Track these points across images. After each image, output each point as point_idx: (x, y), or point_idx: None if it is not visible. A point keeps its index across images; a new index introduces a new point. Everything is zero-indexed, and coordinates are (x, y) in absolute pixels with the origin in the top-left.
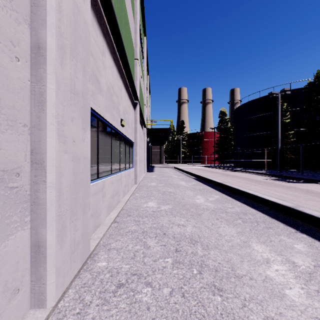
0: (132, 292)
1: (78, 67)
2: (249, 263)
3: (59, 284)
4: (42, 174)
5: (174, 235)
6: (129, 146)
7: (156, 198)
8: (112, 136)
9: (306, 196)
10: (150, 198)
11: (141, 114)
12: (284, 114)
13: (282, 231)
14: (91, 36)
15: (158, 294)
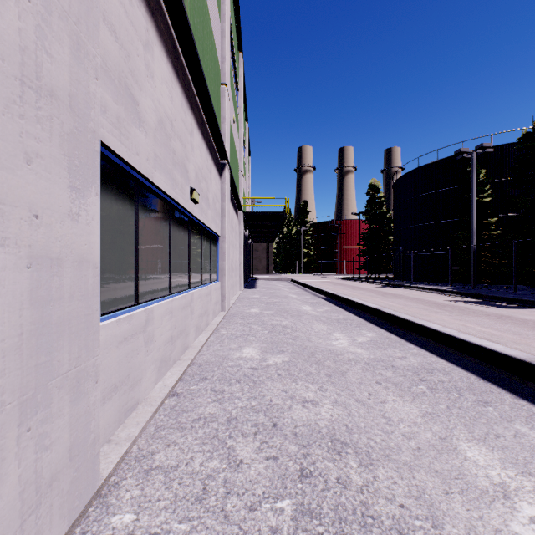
0: None
1: (55, 29)
2: (464, 497)
3: None
4: None
5: (295, 430)
6: (209, 241)
7: (259, 339)
8: (172, 220)
9: None
10: (247, 340)
11: (233, 185)
12: (482, 189)
13: (514, 411)
14: None
15: None
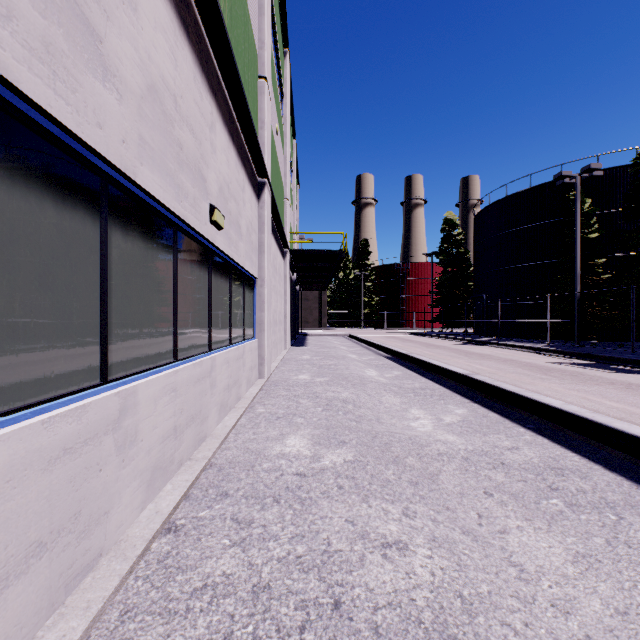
0: None
1: None
2: None
3: None
4: None
5: (375, 617)
6: (242, 285)
7: (310, 421)
8: (179, 249)
9: None
10: (292, 423)
11: (275, 214)
12: (587, 222)
13: None
14: None
15: None
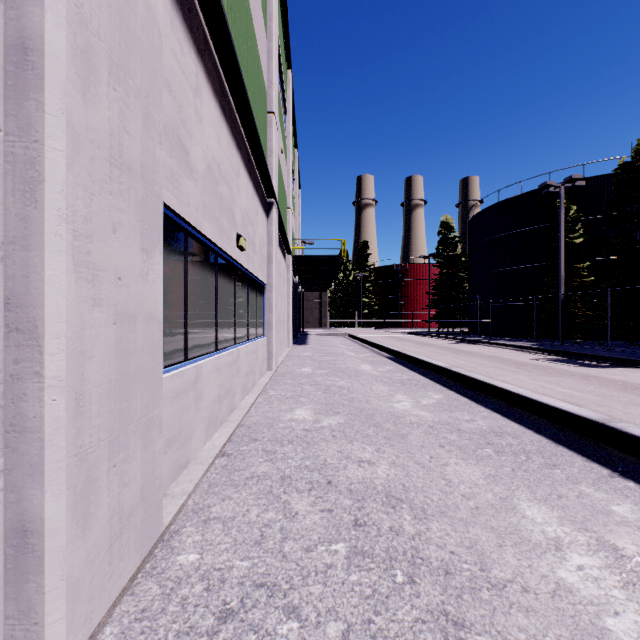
0: (253, 634)
1: (131, 109)
2: (516, 549)
3: (77, 620)
4: (33, 356)
5: (350, 486)
6: (255, 291)
7: (312, 400)
8: (218, 270)
9: (623, 396)
10: (299, 401)
11: (281, 226)
12: (572, 228)
13: (582, 473)
14: (167, 48)
15: (314, 639)
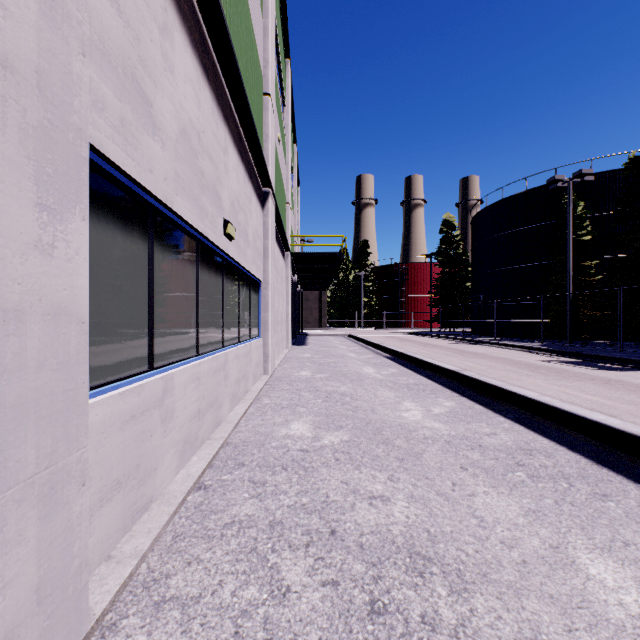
0: None
1: None
2: (594, 637)
3: None
4: None
5: (360, 539)
6: (249, 288)
7: (311, 410)
8: (200, 260)
9: None
10: (296, 412)
11: (278, 220)
12: (580, 225)
13: None
14: None
15: None
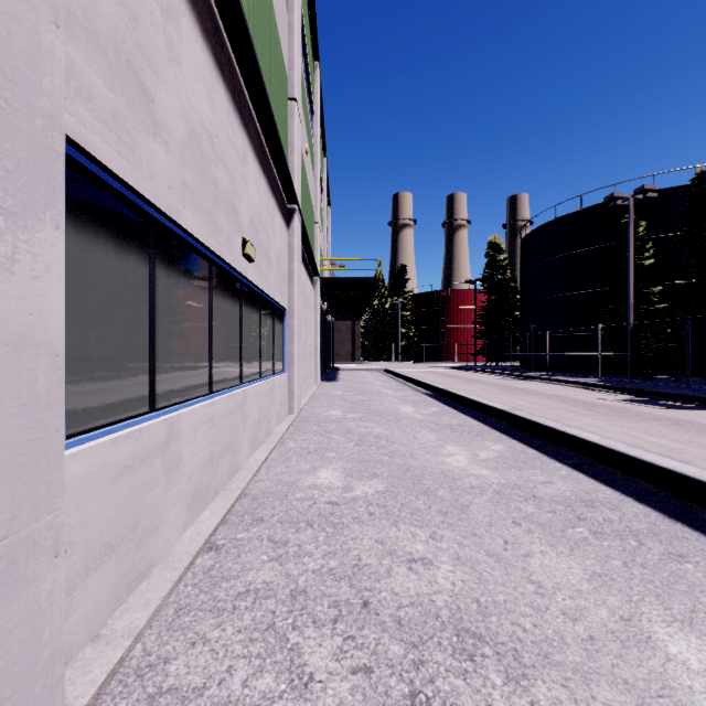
0: None
1: None
2: None
3: None
4: None
5: (398, 613)
6: (272, 317)
7: (342, 455)
8: (213, 284)
9: None
10: (324, 457)
11: (305, 241)
12: (641, 247)
13: None
14: None
15: None
